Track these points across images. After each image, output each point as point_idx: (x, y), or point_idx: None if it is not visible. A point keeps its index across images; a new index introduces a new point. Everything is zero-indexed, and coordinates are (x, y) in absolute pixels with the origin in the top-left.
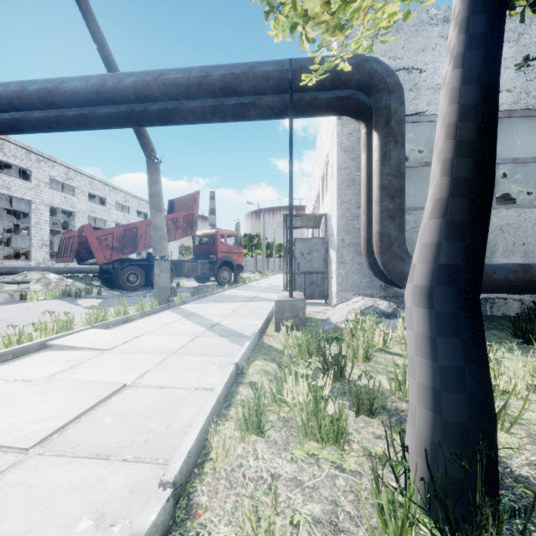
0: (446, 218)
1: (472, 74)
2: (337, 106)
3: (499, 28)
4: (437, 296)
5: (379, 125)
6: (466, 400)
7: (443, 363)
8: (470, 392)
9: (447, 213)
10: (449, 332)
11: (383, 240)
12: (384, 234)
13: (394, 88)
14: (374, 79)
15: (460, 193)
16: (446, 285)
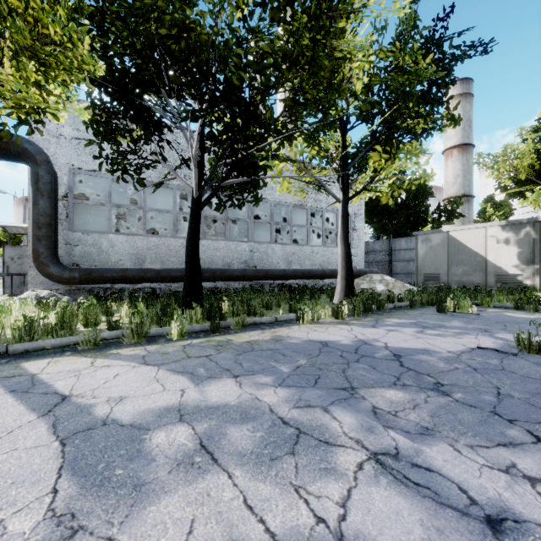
0: None
1: None
2: (12, 157)
3: None
4: None
5: (32, 182)
6: None
7: None
8: None
9: None
10: None
11: (34, 253)
12: (35, 250)
13: (42, 163)
14: (27, 154)
15: None
16: None
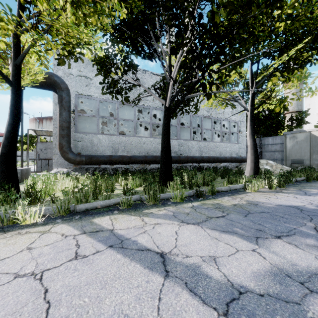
0: (4, 144)
1: (12, 117)
2: (46, 87)
3: (17, 110)
4: (0, 158)
5: (59, 101)
6: (5, 177)
7: (1, 170)
8: (6, 175)
9: (4, 143)
10: (2, 165)
11: (60, 145)
12: (60, 143)
13: (64, 89)
14: (56, 83)
15: (7, 139)
16: (2, 156)
